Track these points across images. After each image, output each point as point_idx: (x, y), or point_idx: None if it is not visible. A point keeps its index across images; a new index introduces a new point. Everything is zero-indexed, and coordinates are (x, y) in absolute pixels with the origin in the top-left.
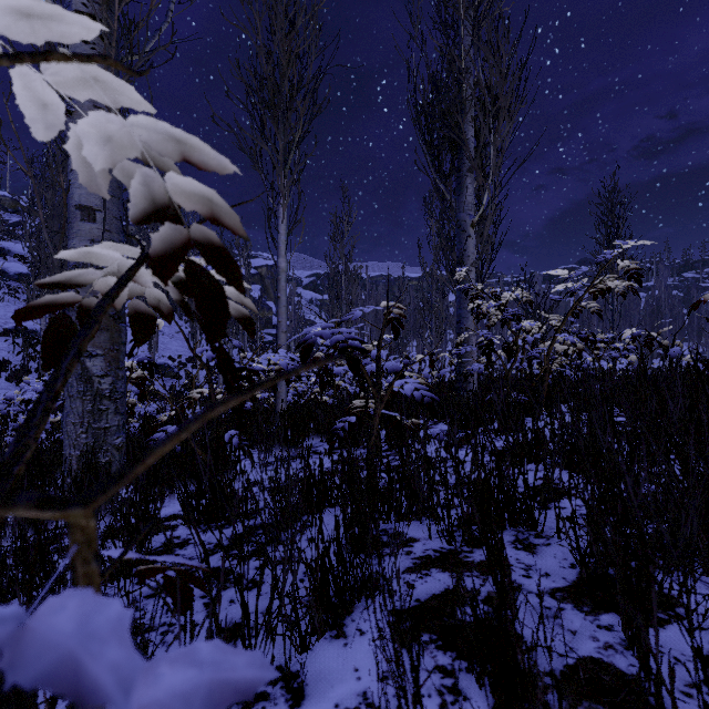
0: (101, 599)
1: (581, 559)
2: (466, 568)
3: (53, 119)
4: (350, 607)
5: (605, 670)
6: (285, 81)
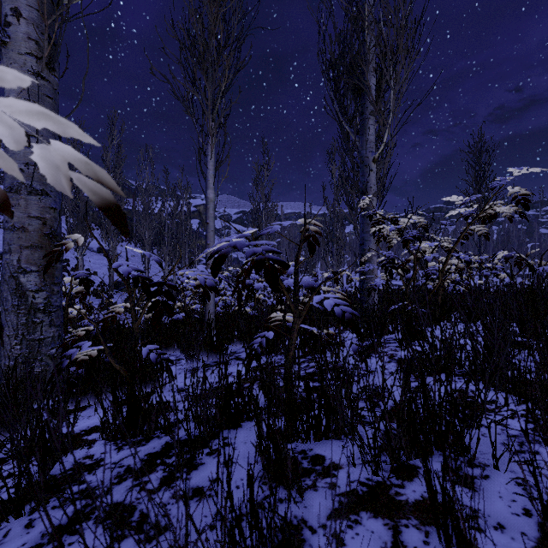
0: None
1: (543, 511)
2: (402, 513)
3: None
4: None
5: None
6: (212, 37)
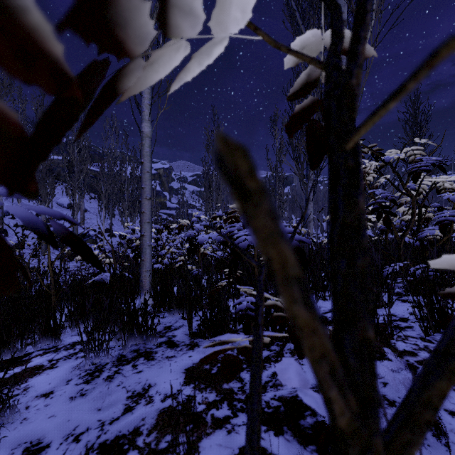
0: None
1: None
2: None
3: None
4: None
5: None
6: None
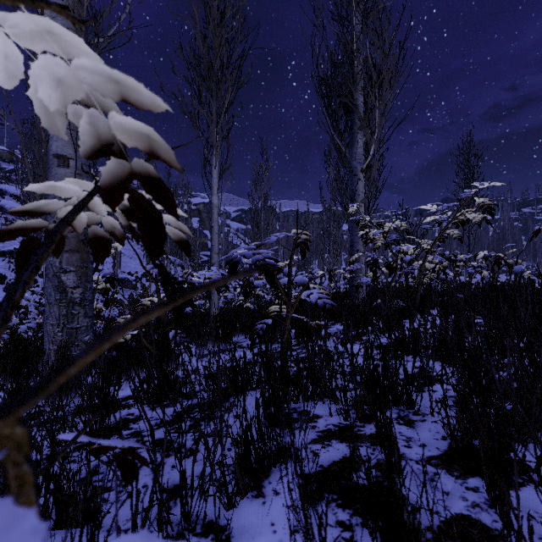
0: (19, 511)
1: (451, 433)
2: (360, 440)
3: (15, 68)
4: (267, 472)
5: (473, 525)
6: (217, 59)
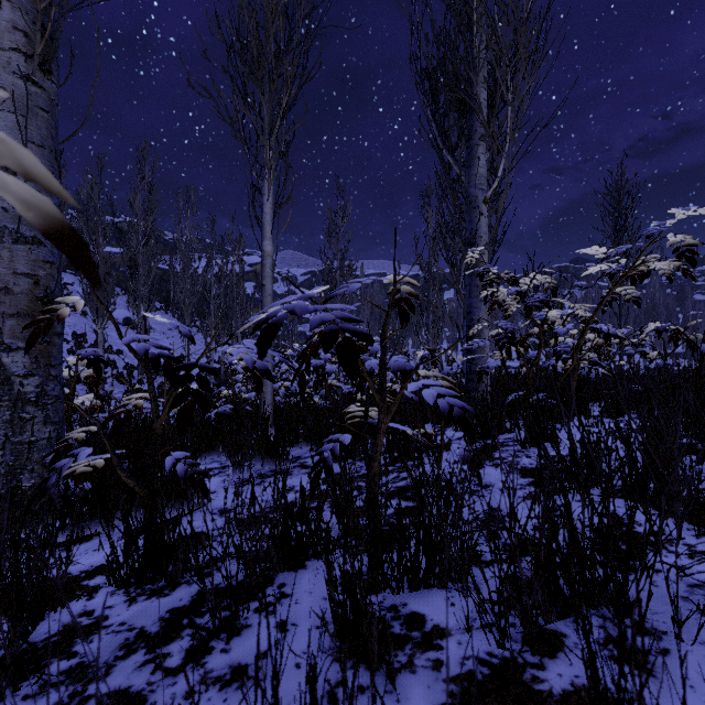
0: None
1: None
2: None
3: None
4: None
5: None
6: (270, 37)
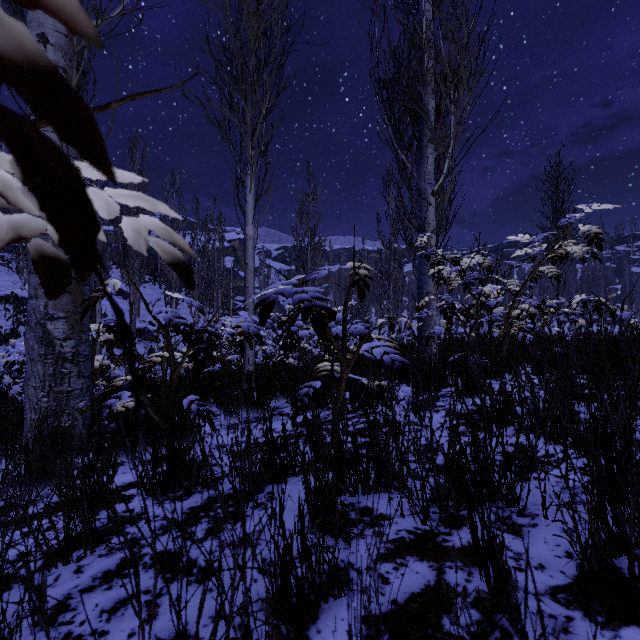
0: None
1: (581, 550)
2: (447, 557)
3: None
4: (315, 611)
5: None
6: (252, 55)
